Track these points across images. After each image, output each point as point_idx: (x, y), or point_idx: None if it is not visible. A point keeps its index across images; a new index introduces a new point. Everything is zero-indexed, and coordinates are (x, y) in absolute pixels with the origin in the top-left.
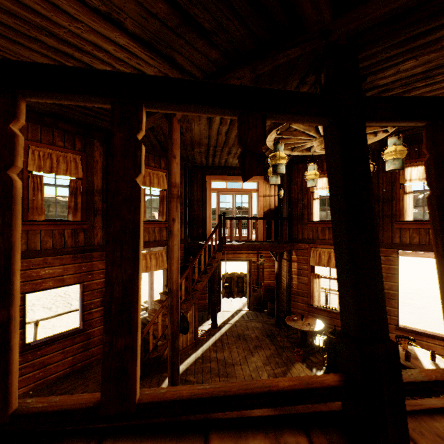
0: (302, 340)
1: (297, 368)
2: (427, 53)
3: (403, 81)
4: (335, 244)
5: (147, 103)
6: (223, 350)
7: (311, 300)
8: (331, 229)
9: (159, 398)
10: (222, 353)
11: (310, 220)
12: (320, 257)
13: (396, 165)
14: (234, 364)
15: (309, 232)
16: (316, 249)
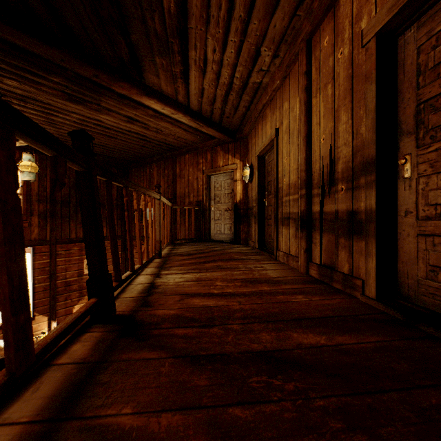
0: None
1: None
2: (30, 85)
3: (3, 91)
4: (86, 235)
5: (17, 132)
6: None
7: None
8: None
9: (42, 346)
10: None
11: None
12: None
13: (32, 177)
14: None
15: None
16: None
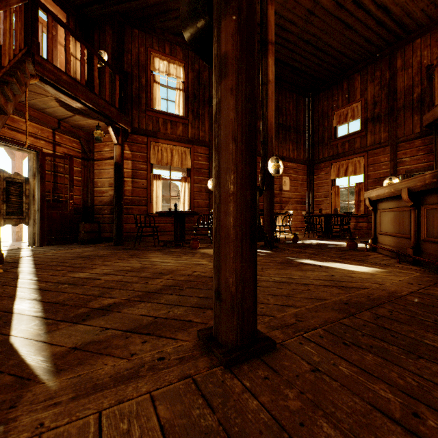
0: (181, 233)
1: (205, 251)
2: None
3: None
4: None
5: None
6: (89, 268)
7: (151, 207)
8: (173, 123)
9: None
10: (94, 269)
11: (150, 108)
12: (162, 154)
13: None
14: (144, 267)
15: (149, 122)
16: (157, 144)
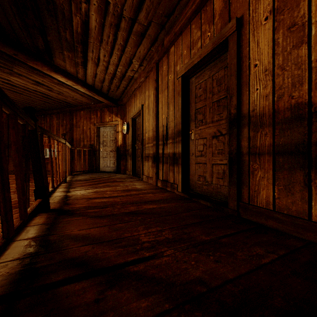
0: None
1: None
2: None
3: None
4: (33, 165)
5: (18, 116)
6: None
7: None
8: None
9: (28, 213)
10: None
11: None
12: None
13: None
14: None
15: None
16: None
